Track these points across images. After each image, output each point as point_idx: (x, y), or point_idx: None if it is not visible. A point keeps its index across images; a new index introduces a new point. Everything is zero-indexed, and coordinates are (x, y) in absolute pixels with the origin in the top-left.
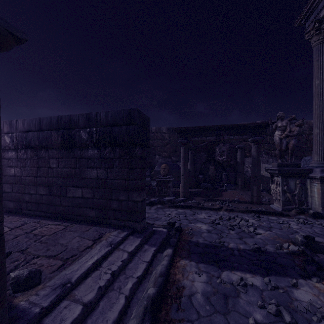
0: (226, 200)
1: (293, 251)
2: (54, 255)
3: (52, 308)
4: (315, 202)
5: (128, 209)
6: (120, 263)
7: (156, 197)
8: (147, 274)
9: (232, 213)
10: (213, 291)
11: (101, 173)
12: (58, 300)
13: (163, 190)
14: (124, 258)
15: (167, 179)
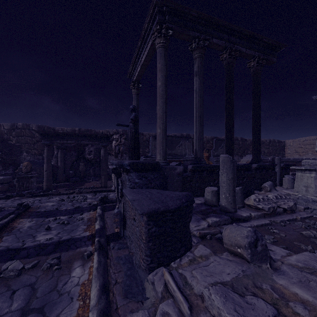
0: (84, 188)
1: (94, 204)
2: None
3: None
4: None
5: None
6: None
7: (17, 192)
8: None
9: (80, 194)
10: (36, 225)
11: None
12: None
13: (24, 185)
14: None
15: (29, 175)
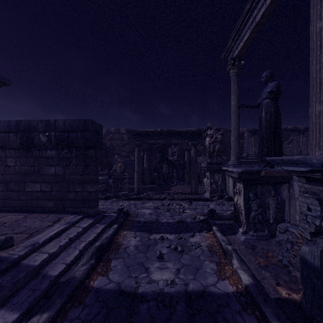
0: (172, 193)
1: (201, 220)
2: (20, 232)
3: (26, 256)
4: (230, 190)
5: (84, 198)
6: (76, 233)
7: (113, 192)
8: (97, 240)
9: (173, 201)
10: (142, 244)
11: (59, 170)
12: (30, 252)
13: (119, 186)
14: (79, 231)
15: (123, 177)
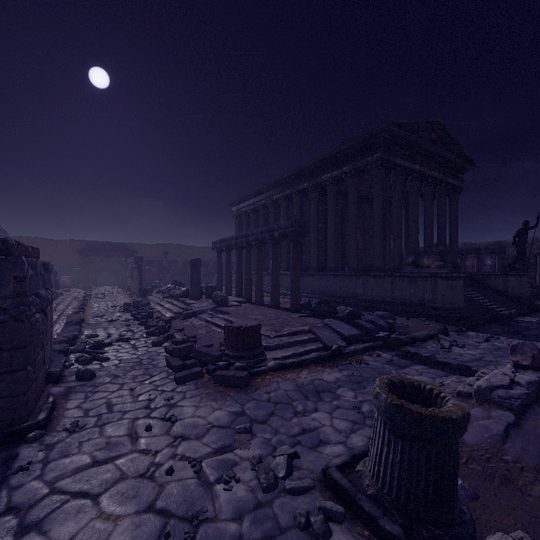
0: None
1: None
2: None
3: None
4: None
5: None
6: None
7: None
8: None
9: None
10: None
11: None
12: None
13: None
14: None
15: None
